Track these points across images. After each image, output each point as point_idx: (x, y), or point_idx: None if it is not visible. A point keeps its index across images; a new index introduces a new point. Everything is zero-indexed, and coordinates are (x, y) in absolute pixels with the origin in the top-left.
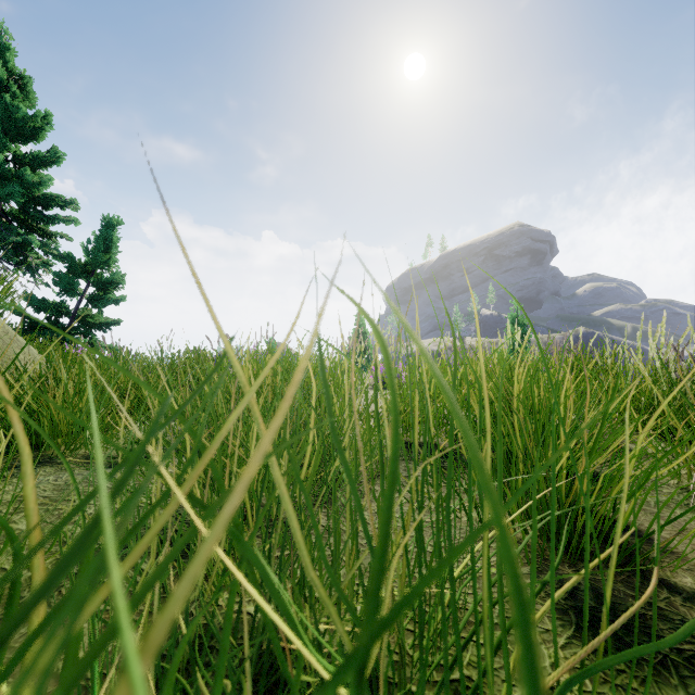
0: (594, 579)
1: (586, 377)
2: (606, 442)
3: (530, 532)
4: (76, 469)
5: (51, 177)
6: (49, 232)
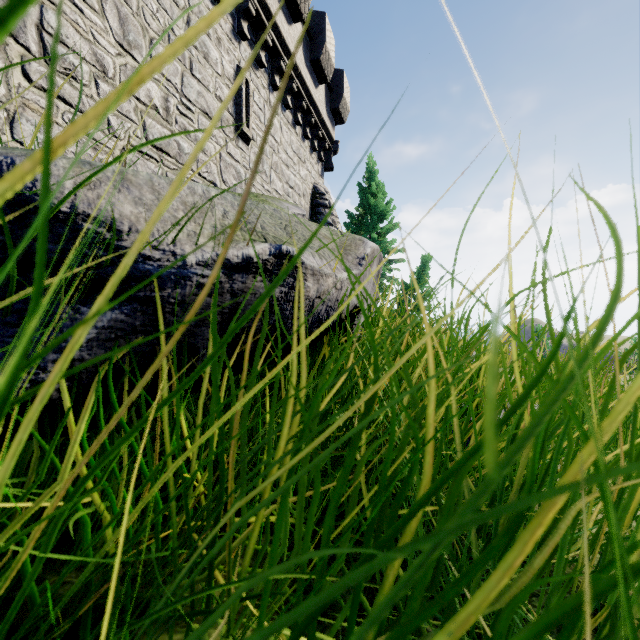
0: None
1: None
2: None
3: None
4: None
5: (395, 239)
6: (389, 269)
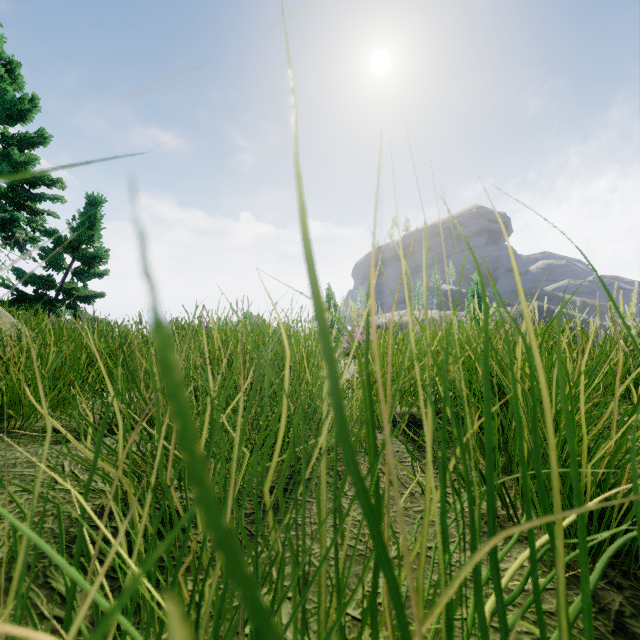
0: (636, 596)
1: (619, 342)
2: (622, 418)
3: (597, 566)
4: (30, 444)
5: (38, 157)
6: (36, 210)
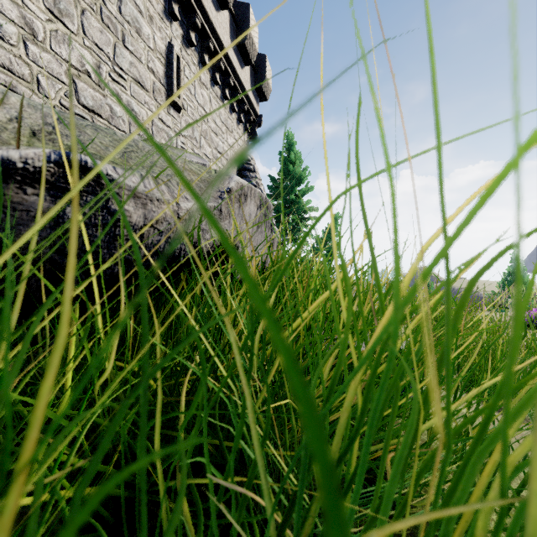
0: None
1: None
2: None
3: None
4: None
5: (310, 200)
6: (305, 225)
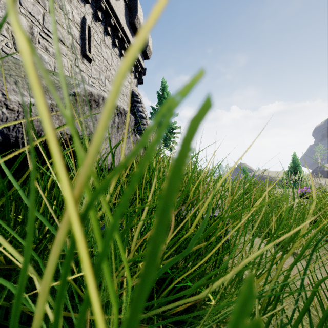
0: None
1: None
2: None
3: None
4: None
5: (176, 122)
6: (173, 137)
